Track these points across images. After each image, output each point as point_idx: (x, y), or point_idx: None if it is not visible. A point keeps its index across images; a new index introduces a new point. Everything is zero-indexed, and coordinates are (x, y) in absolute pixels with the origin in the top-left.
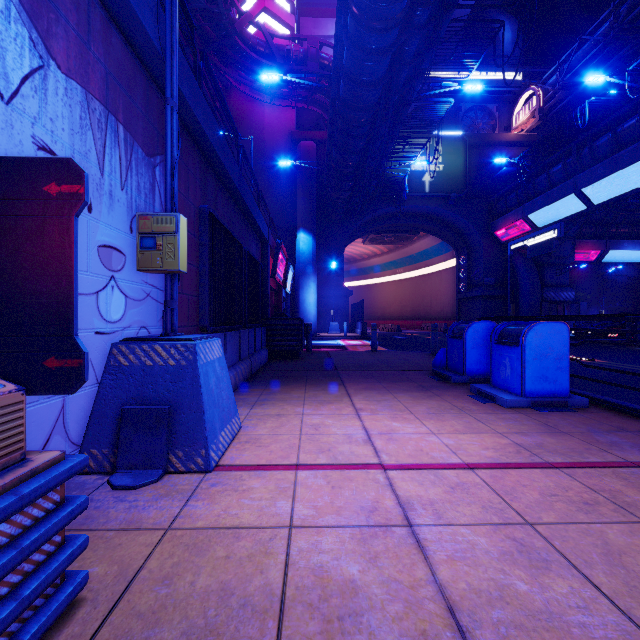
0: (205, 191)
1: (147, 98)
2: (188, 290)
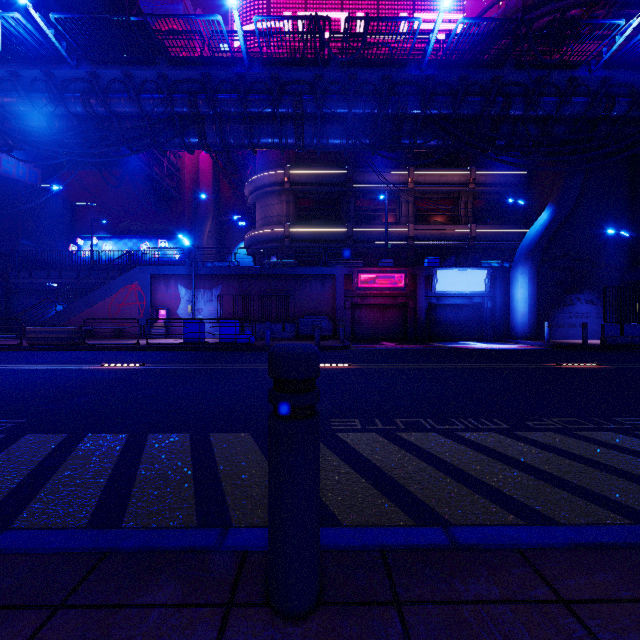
0: (242, 284)
1: (210, 279)
2: (229, 313)
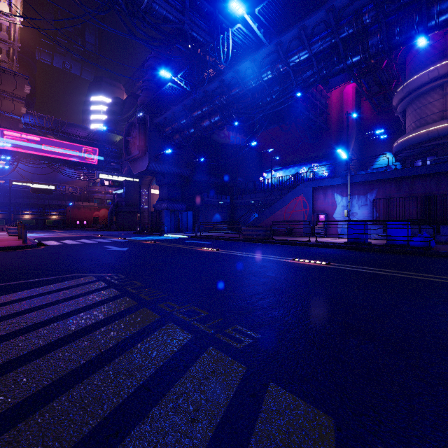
0: (400, 186)
1: (364, 186)
2: (385, 215)
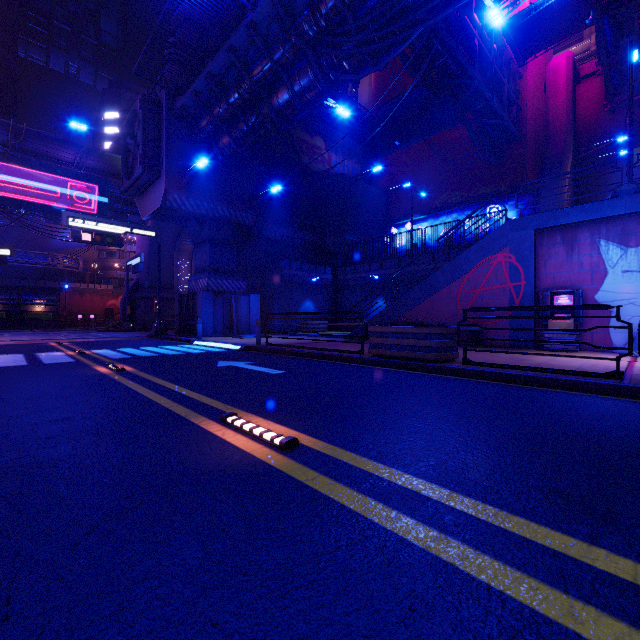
0: None
1: None
2: None
